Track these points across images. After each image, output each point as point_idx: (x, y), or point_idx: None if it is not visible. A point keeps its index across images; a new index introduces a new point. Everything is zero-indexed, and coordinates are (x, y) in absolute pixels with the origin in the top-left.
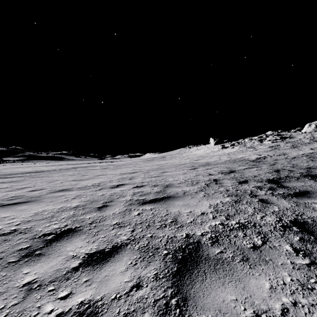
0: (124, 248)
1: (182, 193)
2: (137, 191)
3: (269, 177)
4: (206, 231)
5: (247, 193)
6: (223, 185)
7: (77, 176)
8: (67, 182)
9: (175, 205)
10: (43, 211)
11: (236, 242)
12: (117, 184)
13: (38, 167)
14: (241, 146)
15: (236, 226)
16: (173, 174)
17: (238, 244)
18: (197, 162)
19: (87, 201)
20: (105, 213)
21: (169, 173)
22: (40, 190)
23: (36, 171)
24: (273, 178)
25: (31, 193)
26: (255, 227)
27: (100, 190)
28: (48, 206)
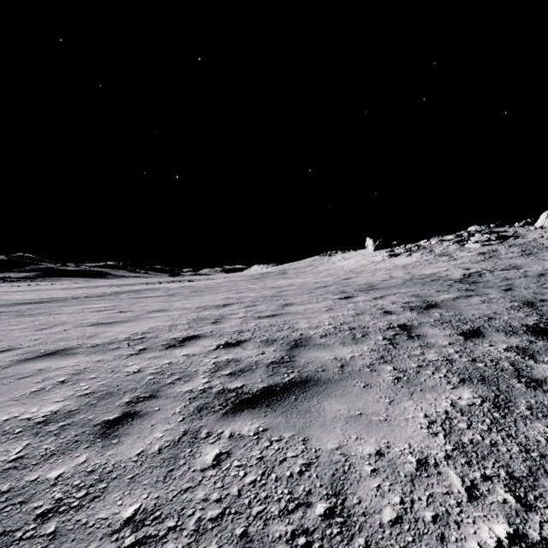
0: None
1: (337, 368)
2: (225, 360)
3: (525, 321)
4: None
5: (508, 373)
6: (430, 343)
7: (108, 312)
8: (78, 329)
9: (325, 417)
10: None
11: None
12: (183, 335)
13: (53, 290)
14: (425, 252)
15: None
16: (306, 309)
17: None
18: (349, 282)
19: (90, 395)
20: (116, 451)
21: (297, 307)
22: (3, 352)
23: (40, 299)
24: (535, 322)
25: None
26: None
27: (139, 354)
28: None
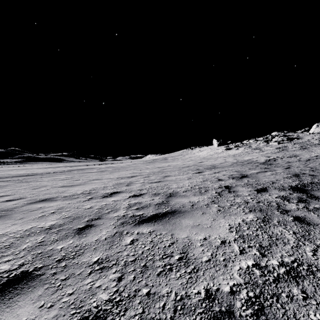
0: None
1: (190, 206)
2: (134, 203)
3: (291, 184)
4: (237, 281)
5: (273, 207)
6: (239, 194)
7: (68, 180)
8: (54, 189)
9: (182, 225)
10: (2, 236)
11: (296, 315)
12: (111, 191)
13: (34, 169)
14: (246, 147)
15: (282, 270)
16: (177, 178)
17: None
18: (201, 164)
19: (68, 218)
20: (86, 239)
21: (171, 177)
22: (18, 200)
23: (28, 174)
24: (296, 184)
25: (5, 204)
26: (314, 275)
27: (89, 200)
28: (14, 227)
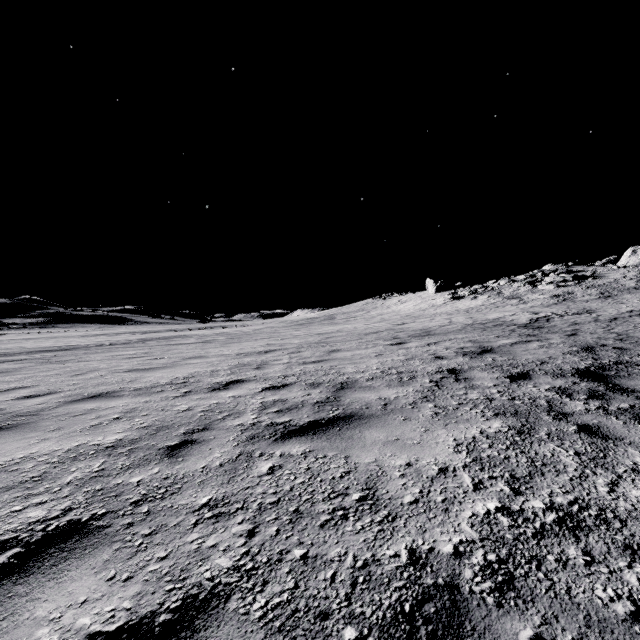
0: (218, 613)
1: (380, 406)
2: (271, 401)
3: (577, 364)
4: (467, 537)
5: (541, 408)
6: (475, 384)
7: (141, 359)
8: (114, 375)
9: (365, 441)
10: (25, 460)
11: (571, 590)
12: (226, 379)
13: (70, 338)
14: (493, 295)
15: (549, 518)
16: (354, 355)
17: (584, 602)
18: (403, 328)
19: (147, 428)
20: (183, 465)
21: (344, 353)
22: (46, 395)
23: (60, 347)
24: (587, 366)
25: (23, 403)
26: (608, 525)
27: (185, 396)
28: (45, 444)
